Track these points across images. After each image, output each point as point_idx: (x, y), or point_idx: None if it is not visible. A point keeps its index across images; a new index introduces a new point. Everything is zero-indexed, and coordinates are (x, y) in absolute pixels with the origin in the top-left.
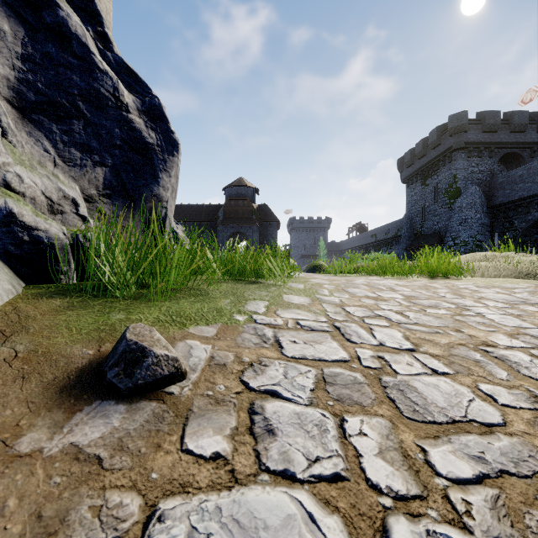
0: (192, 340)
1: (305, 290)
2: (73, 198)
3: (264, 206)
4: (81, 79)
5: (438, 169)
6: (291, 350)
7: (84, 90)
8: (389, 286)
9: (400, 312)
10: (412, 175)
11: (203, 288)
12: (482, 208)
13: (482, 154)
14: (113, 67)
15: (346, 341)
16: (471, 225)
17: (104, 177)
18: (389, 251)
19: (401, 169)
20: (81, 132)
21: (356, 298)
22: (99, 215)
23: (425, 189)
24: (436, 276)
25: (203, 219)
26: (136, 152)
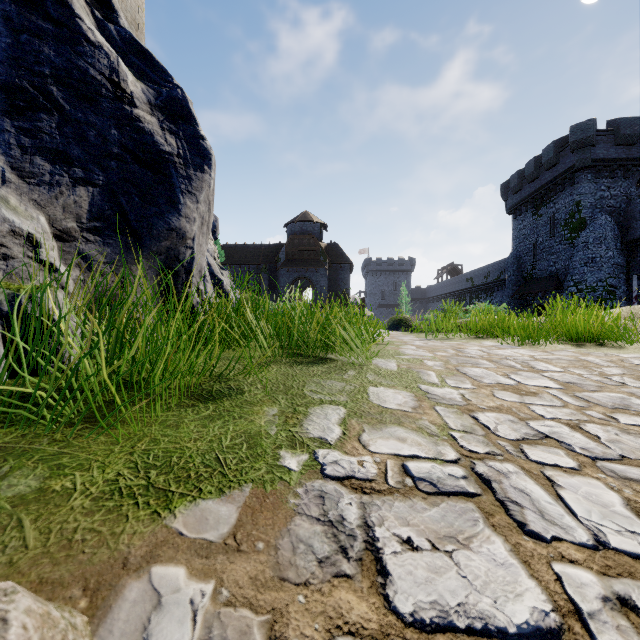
0: (167, 567)
1: (401, 374)
2: (29, 234)
3: (334, 245)
4: (56, 53)
5: (555, 195)
6: (407, 586)
7: (61, 69)
8: (523, 361)
9: (576, 424)
10: (520, 203)
11: (237, 380)
12: (615, 243)
13: (615, 174)
14: (116, 45)
15: (521, 533)
16: (600, 266)
17: (91, 202)
18: (489, 299)
19: (505, 196)
20: (54, 132)
21: (484, 388)
22: (81, 261)
23: (538, 221)
24: (583, 341)
25: (261, 262)
26: (144, 165)
